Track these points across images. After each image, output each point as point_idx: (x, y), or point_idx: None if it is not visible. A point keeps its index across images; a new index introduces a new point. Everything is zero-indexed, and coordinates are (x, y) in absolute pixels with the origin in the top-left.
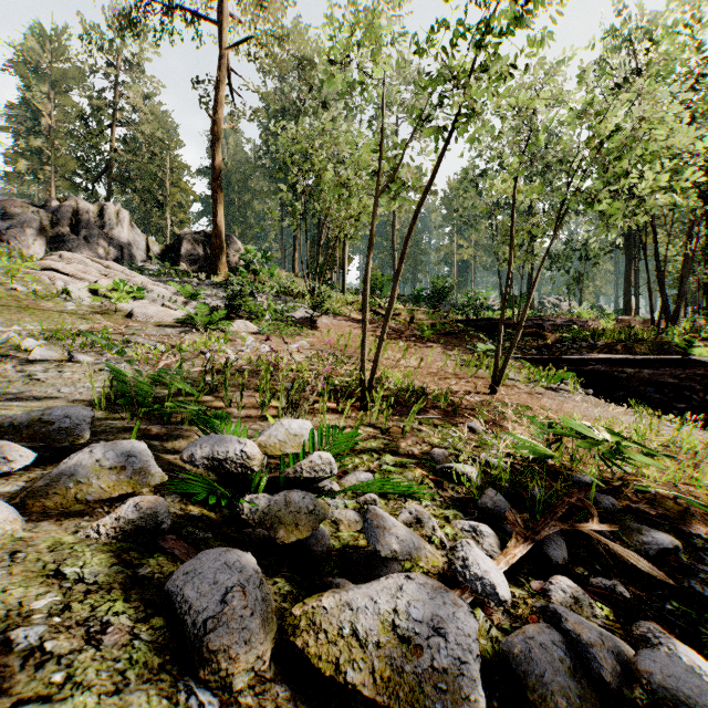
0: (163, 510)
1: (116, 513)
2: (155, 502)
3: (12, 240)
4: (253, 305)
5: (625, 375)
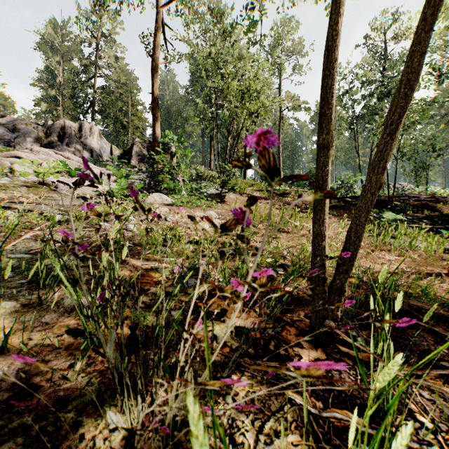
0: None
1: None
2: None
3: (17, 146)
4: (174, 184)
5: None
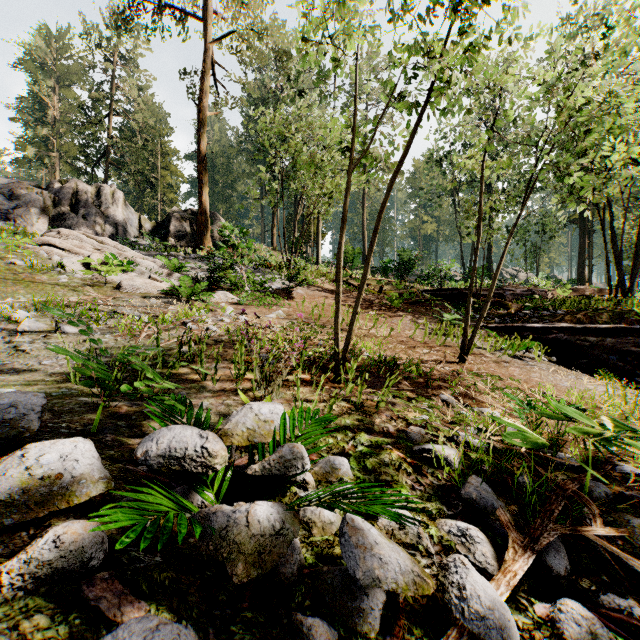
0: (92, 542)
1: (28, 554)
2: (82, 533)
3: (18, 219)
4: (234, 277)
5: (588, 343)
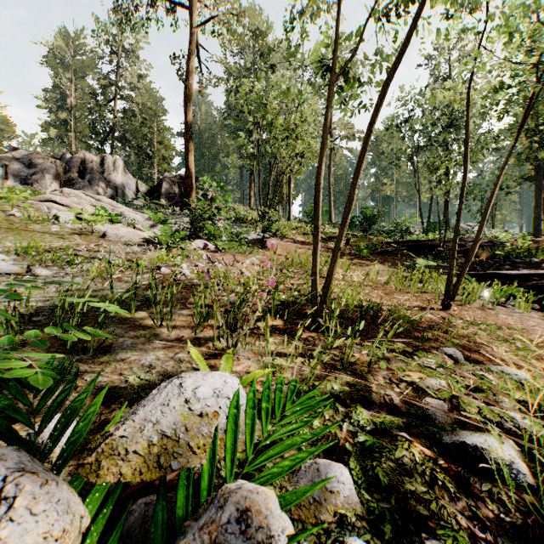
0: None
1: None
2: None
3: (34, 183)
4: (213, 229)
5: None
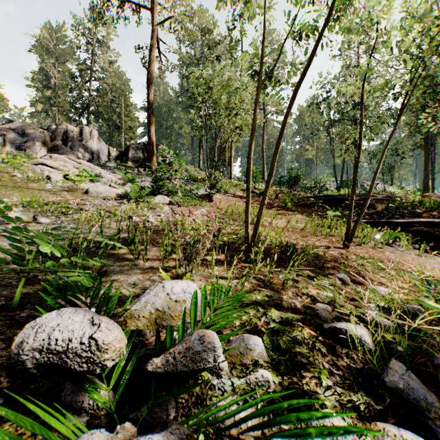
0: None
1: None
2: None
3: (27, 149)
4: (171, 186)
5: None
